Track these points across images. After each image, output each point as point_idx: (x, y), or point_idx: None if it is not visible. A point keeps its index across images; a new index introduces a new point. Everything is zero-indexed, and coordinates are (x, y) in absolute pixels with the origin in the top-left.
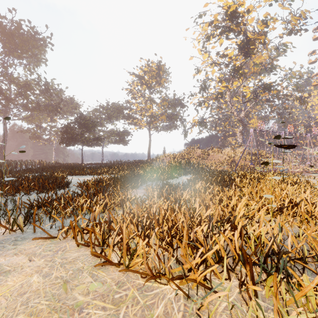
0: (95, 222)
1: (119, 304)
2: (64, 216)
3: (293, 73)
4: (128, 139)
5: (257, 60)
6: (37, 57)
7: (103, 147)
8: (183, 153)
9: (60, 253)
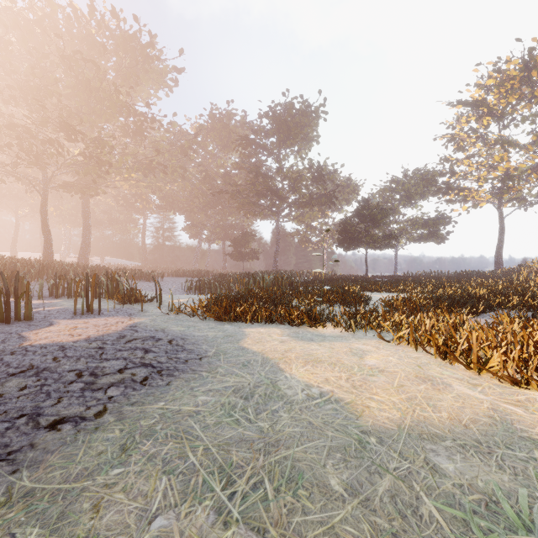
0: (433, 332)
1: (474, 385)
2: (384, 329)
3: None
4: (447, 232)
5: None
6: (308, 137)
7: (396, 249)
8: None
9: (400, 351)
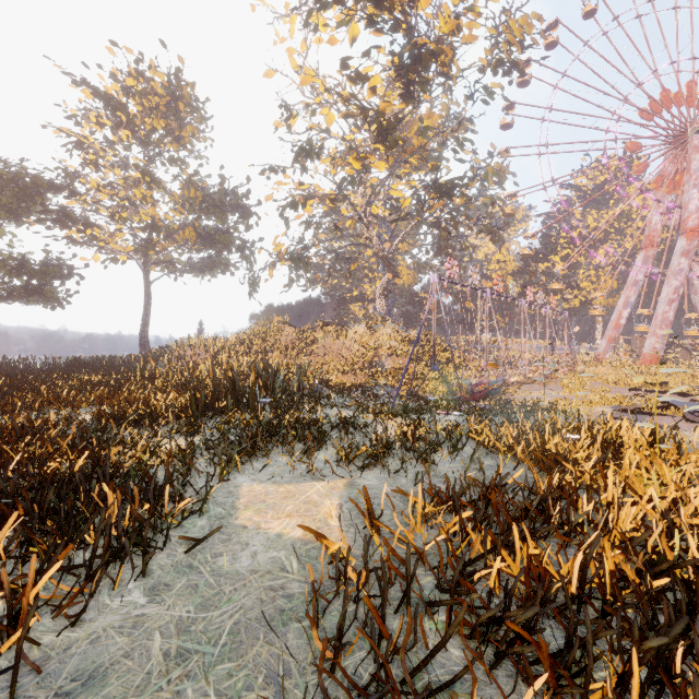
0: None
1: None
2: None
3: (489, 170)
4: (67, 290)
5: (425, 121)
6: None
7: None
8: (247, 337)
9: None
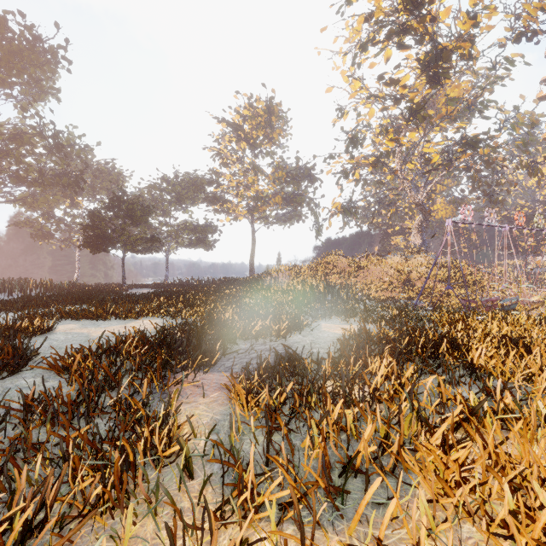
0: None
1: None
2: None
3: (519, 117)
4: (215, 240)
5: (452, 93)
6: (41, 85)
7: (167, 253)
8: (314, 266)
9: None
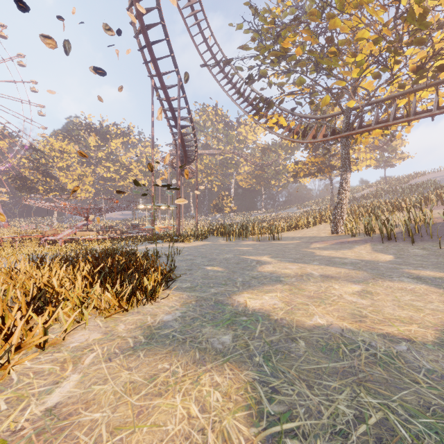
0: None
1: (24, 398)
2: None
3: None
4: None
5: None
6: None
7: None
8: None
9: None
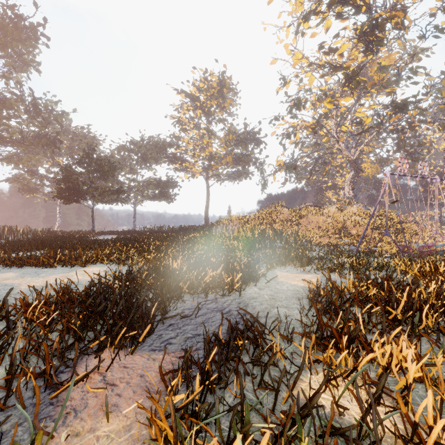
0: None
1: None
2: None
3: (443, 83)
4: (175, 194)
5: (383, 62)
6: (23, 59)
7: (135, 205)
8: (260, 215)
9: None
